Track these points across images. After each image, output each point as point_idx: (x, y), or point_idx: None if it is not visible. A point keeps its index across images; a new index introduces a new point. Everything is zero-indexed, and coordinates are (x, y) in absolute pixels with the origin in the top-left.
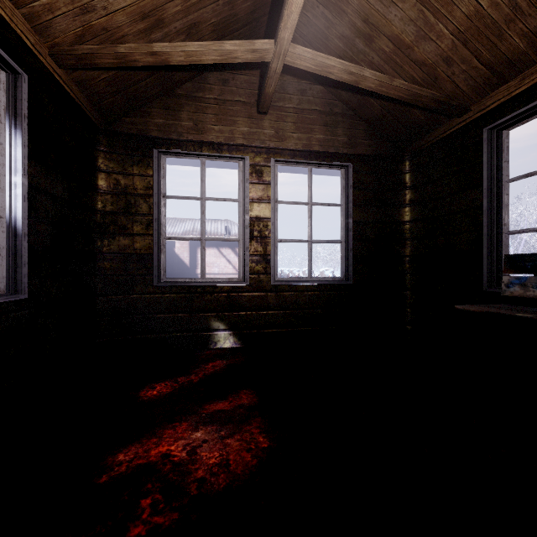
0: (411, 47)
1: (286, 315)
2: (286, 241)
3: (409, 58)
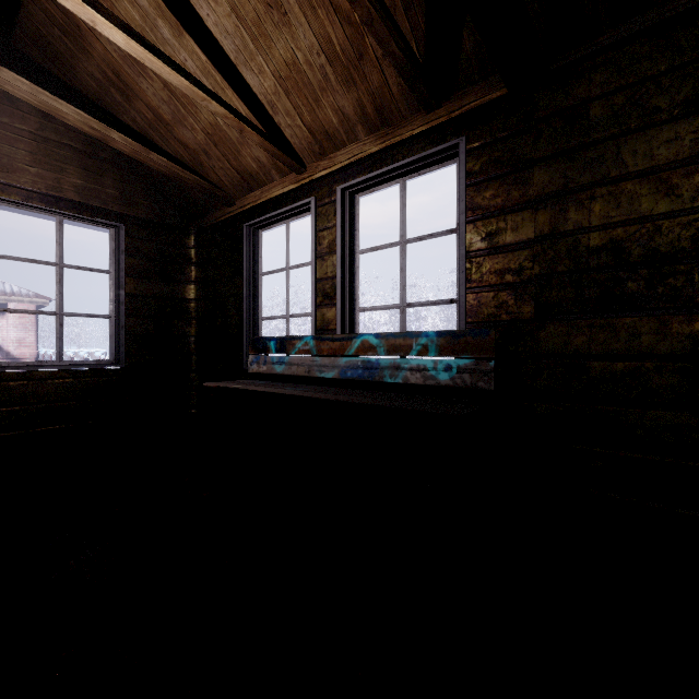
0: (172, 125)
1: (14, 414)
2: (16, 311)
3: (173, 135)
